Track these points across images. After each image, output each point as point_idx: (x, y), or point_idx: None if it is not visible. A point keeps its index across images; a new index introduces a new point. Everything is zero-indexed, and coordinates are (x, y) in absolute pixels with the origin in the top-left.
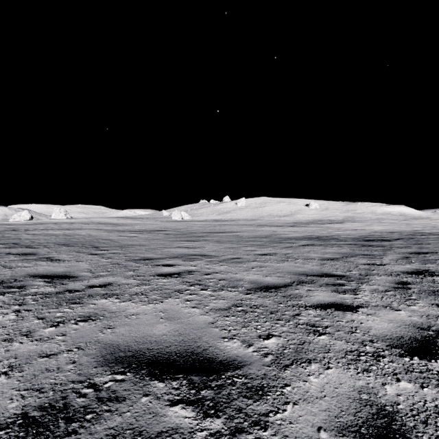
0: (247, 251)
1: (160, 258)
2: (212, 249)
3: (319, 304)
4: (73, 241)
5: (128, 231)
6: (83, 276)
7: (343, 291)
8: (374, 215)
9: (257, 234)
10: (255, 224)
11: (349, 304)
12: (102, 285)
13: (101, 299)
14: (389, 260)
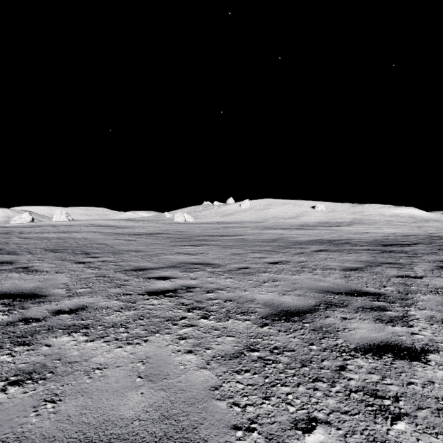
0: (256, 258)
1: (155, 268)
2: (215, 256)
3: (367, 345)
4: (64, 245)
5: (127, 234)
6: (54, 294)
7: (389, 320)
8: (383, 217)
9: (263, 238)
10: (260, 227)
11: (410, 346)
12: (73, 310)
13: (63, 335)
14: (422, 270)
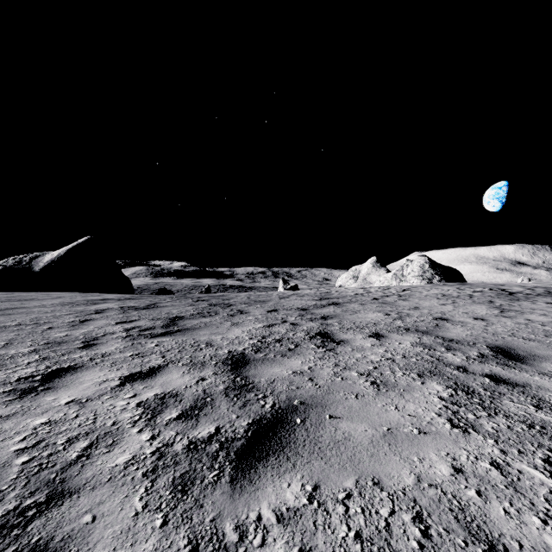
0: None
1: None
2: None
3: None
4: None
5: None
6: None
7: None
8: None
9: None
10: None
11: None
12: None
13: None
14: None
